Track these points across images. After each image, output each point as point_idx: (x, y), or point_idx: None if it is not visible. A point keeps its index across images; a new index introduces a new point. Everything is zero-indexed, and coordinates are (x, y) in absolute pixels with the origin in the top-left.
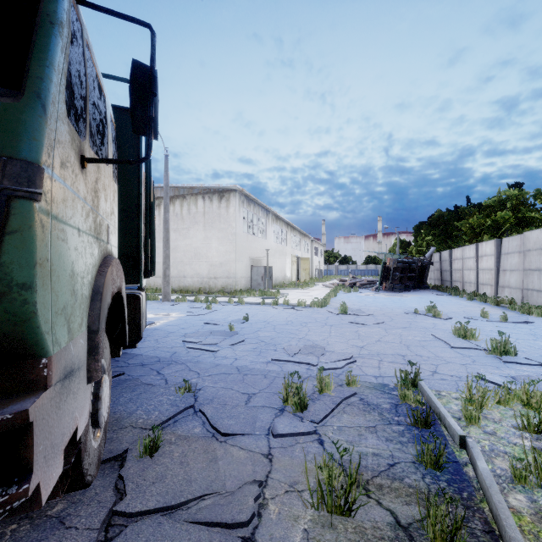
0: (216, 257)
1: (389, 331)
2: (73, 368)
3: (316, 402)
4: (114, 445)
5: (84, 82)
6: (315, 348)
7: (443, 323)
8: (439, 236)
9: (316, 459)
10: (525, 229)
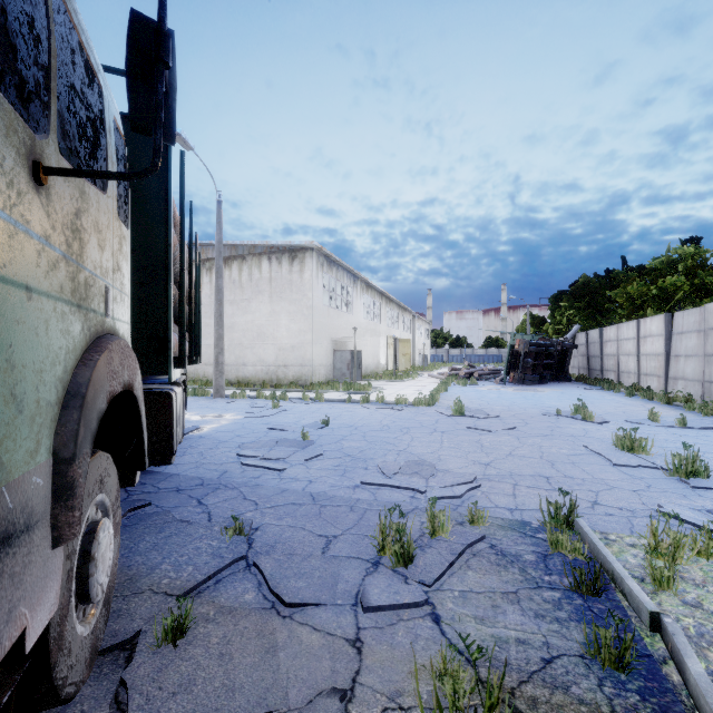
0: (286, 338)
1: (523, 440)
2: (10, 532)
3: (426, 551)
4: (122, 622)
5: (46, 42)
6: (422, 466)
7: (597, 430)
8: (585, 310)
9: (429, 649)
10: (704, 299)
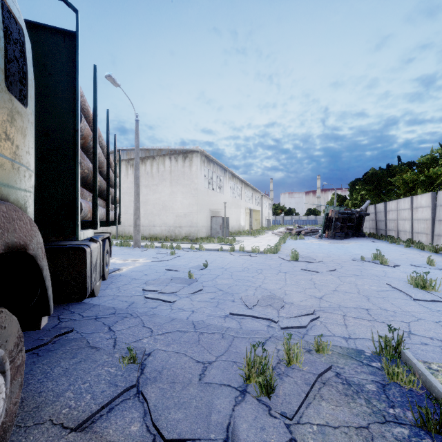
0: (181, 209)
1: (342, 279)
2: None
3: (284, 380)
4: None
5: None
6: (273, 299)
7: (393, 271)
8: (373, 191)
9: None
10: None
